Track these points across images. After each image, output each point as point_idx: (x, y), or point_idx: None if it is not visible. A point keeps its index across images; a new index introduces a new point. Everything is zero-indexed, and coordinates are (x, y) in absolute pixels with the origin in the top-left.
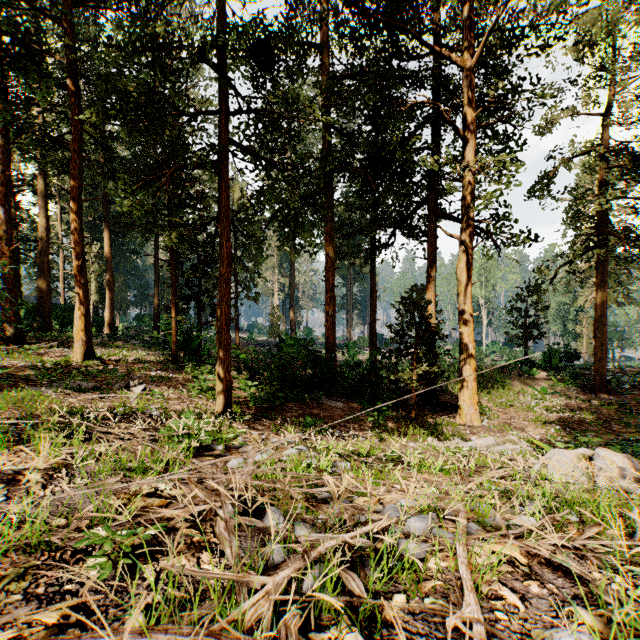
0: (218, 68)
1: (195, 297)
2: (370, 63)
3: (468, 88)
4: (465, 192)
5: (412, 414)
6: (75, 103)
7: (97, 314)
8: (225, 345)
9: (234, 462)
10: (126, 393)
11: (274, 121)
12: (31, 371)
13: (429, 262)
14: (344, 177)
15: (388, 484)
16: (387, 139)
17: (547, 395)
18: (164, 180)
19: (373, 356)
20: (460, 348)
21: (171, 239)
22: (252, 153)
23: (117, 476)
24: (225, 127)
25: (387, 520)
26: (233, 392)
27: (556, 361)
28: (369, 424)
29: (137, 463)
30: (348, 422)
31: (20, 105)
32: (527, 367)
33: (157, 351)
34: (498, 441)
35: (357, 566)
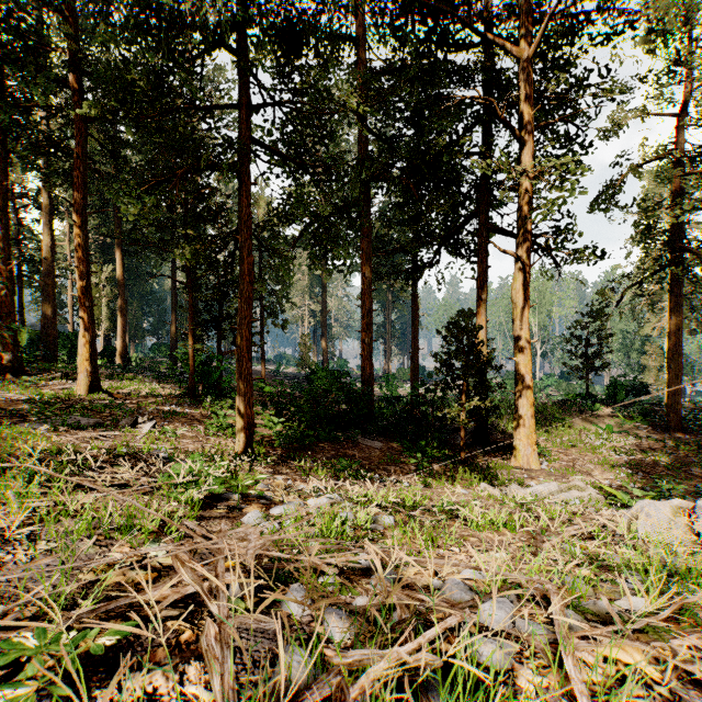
0: (238, 55)
1: (215, 323)
2: (413, 54)
3: (525, 82)
4: (521, 201)
5: (460, 455)
6: (79, 103)
7: (109, 343)
8: (246, 375)
9: (250, 516)
10: (133, 431)
11: (303, 115)
12: (26, 405)
13: (479, 283)
14: (382, 188)
15: (444, 547)
16: (432, 141)
17: (613, 434)
18: (174, 182)
19: (415, 389)
20: (516, 380)
21: (185, 254)
22: (277, 154)
23: (54, 556)
24: (246, 123)
25: (458, 615)
26: (257, 430)
27: (622, 396)
28: (412, 467)
29: (124, 520)
30: (388, 464)
31: (19, 107)
32: (589, 402)
33: (173, 384)
34: (562, 487)
35: (416, 688)
